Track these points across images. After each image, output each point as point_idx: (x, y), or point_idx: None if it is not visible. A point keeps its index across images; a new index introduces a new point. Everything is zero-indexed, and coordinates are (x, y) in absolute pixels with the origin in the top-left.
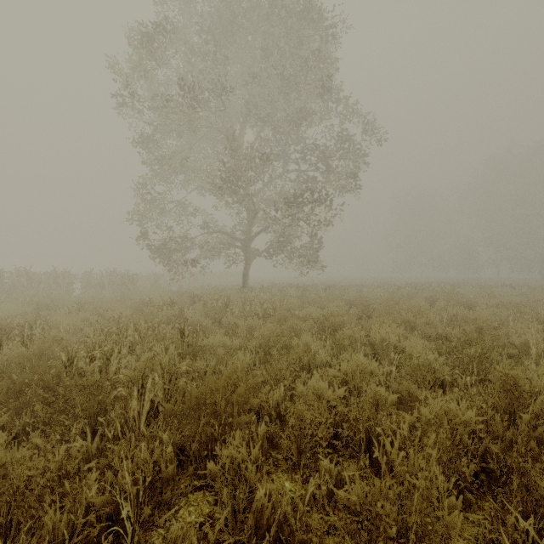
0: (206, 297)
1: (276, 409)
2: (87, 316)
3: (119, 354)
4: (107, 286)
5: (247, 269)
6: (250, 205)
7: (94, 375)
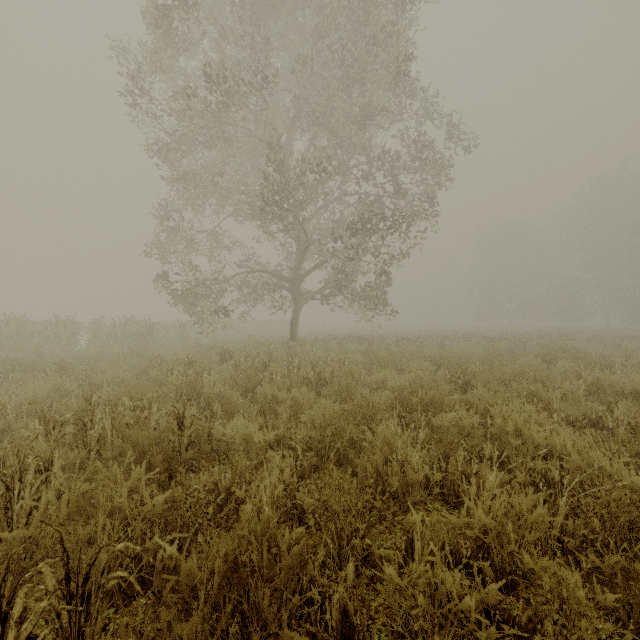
0: (240, 354)
1: (341, 622)
2: (63, 384)
3: (46, 472)
4: (120, 337)
5: (296, 316)
6: (300, 234)
7: None
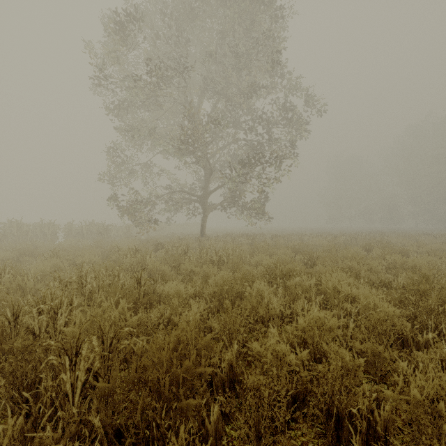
0: (168, 245)
1: (230, 372)
2: (59, 263)
3: (70, 306)
4: (86, 234)
5: (205, 220)
6: (207, 165)
7: (42, 329)
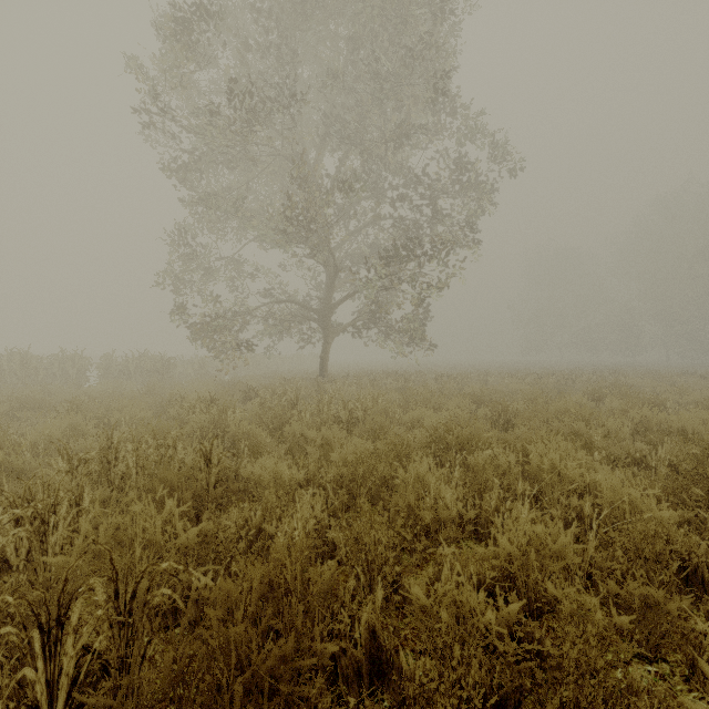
0: (266, 392)
1: (371, 642)
2: (79, 422)
3: (77, 507)
4: (134, 373)
5: (326, 350)
6: (330, 261)
7: (22, 552)
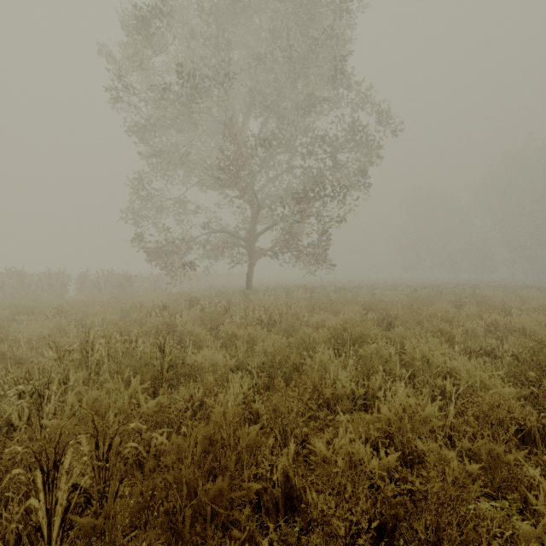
0: (205, 301)
1: (285, 484)
2: (63, 324)
3: (64, 385)
4: (103, 287)
5: (251, 269)
6: (254, 201)
7: (24, 418)
